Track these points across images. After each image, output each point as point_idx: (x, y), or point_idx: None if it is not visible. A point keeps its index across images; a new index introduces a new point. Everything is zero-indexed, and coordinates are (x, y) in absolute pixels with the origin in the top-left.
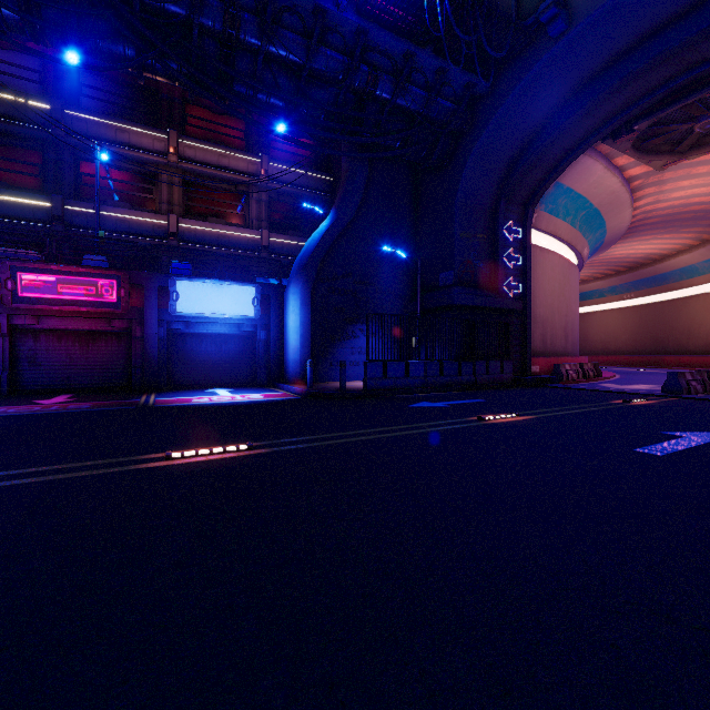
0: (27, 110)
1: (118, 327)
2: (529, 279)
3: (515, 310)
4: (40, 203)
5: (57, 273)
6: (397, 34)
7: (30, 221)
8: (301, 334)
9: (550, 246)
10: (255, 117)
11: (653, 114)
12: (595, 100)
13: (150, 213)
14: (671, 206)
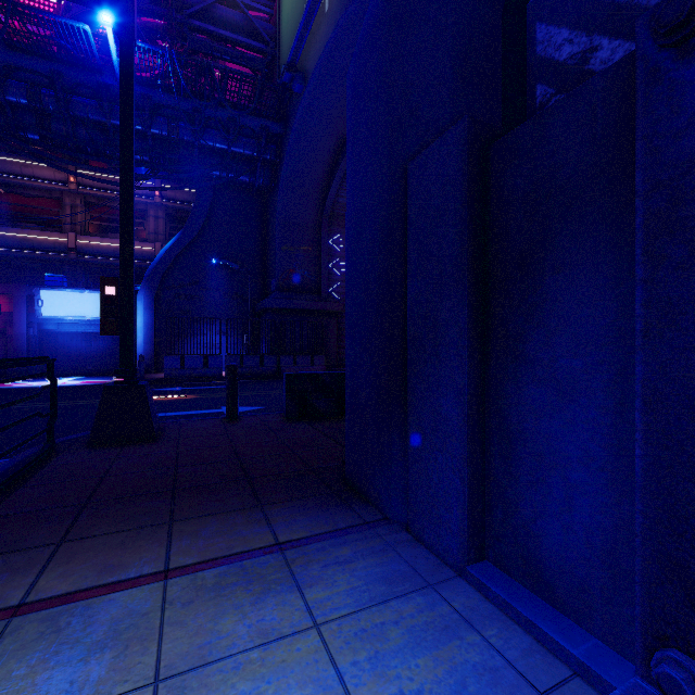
0: None
1: None
2: None
3: (336, 311)
4: None
5: None
6: (180, 95)
7: None
8: (144, 333)
9: None
10: None
11: None
12: None
13: (52, 232)
14: None
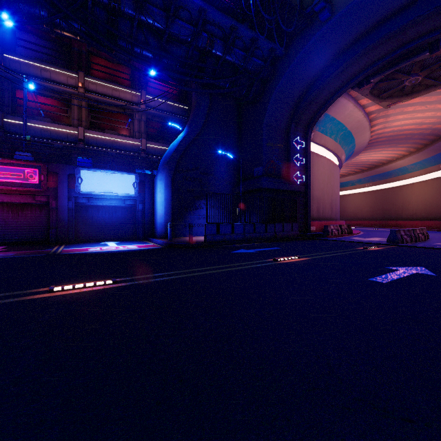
0: None
1: (40, 201)
2: (309, 172)
3: (300, 191)
4: None
5: None
6: (225, 14)
7: None
8: (165, 206)
9: (322, 153)
10: (137, 65)
11: (382, 73)
12: (347, 62)
13: (65, 126)
14: (393, 131)
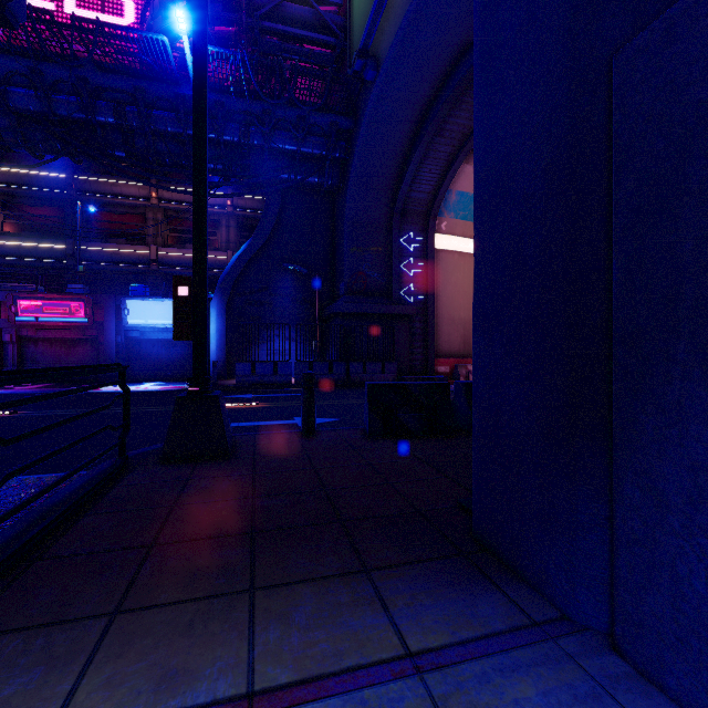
0: (50, 180)
1: (91, 336)
2: (432, 284)
3: (408, 314)
4: (59, 246)
5: (43, 299)
6: (251, 99)
7: (54, 259)
8: (217, 339)
9: None
10: None
11: None
12: (434, 123)
13: (137, 246)
14: None
